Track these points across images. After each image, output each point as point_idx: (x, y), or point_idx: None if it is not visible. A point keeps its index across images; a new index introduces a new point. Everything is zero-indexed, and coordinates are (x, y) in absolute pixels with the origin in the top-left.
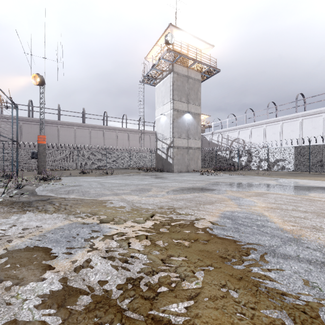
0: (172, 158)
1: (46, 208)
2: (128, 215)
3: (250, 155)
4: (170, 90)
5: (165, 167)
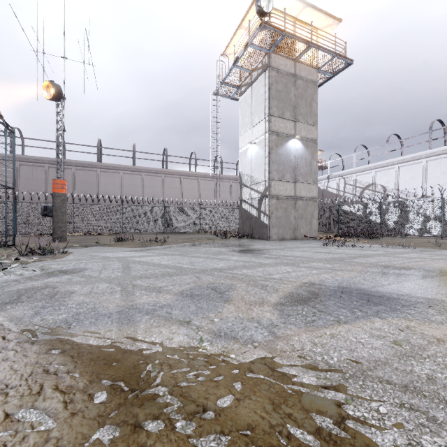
0: (268, 216)
1: None
2: None
3: (404, 210)
4: (264, 100)
5: (256, 230)
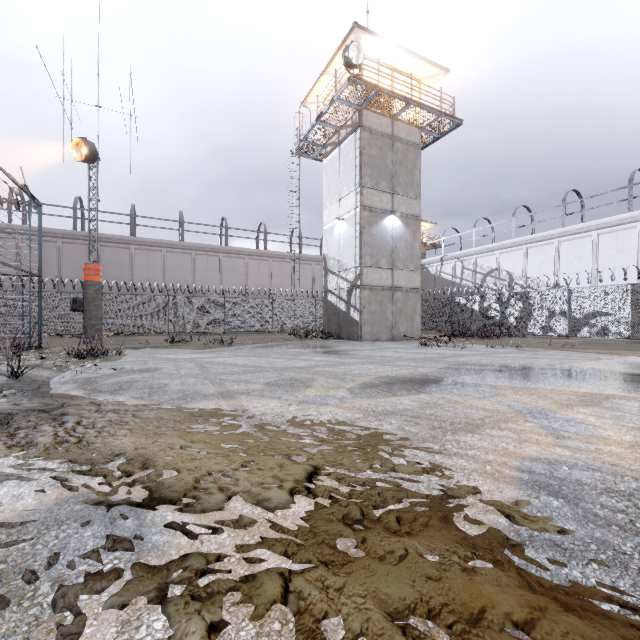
0: (359, 311)
1: (32, 438)
2: (241, 467)
3: (526, 304)
4: (355, 167)
5: (345, 329)
